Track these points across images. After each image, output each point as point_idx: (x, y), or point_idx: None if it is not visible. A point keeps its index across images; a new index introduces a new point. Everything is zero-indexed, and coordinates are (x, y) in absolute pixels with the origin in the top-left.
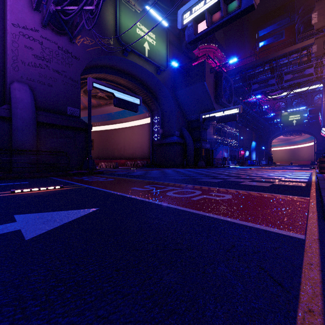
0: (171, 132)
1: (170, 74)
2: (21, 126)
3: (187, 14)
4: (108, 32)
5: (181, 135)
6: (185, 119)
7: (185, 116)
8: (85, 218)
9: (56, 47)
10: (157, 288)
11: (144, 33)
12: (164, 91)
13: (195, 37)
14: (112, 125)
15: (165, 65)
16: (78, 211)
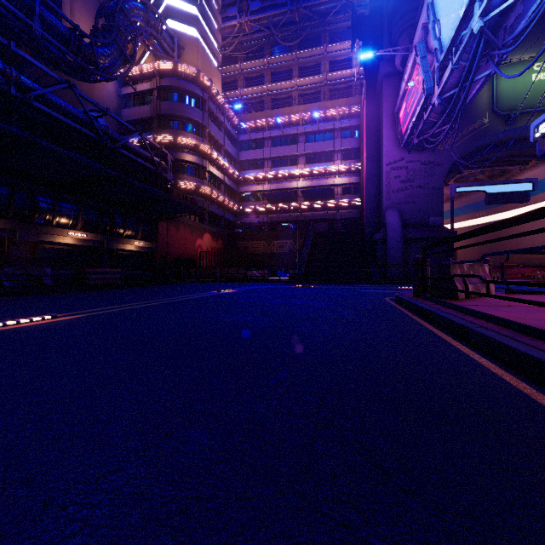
0: None
1: None
2: (392, 245)
3: (538, 129)
4: (481, 111)
5: None
6: None
7: None
8: None
9: (419, 165)
10: None
11: None
12: None
13: (543, 153)
14: (507, 212)
15: None
16: None
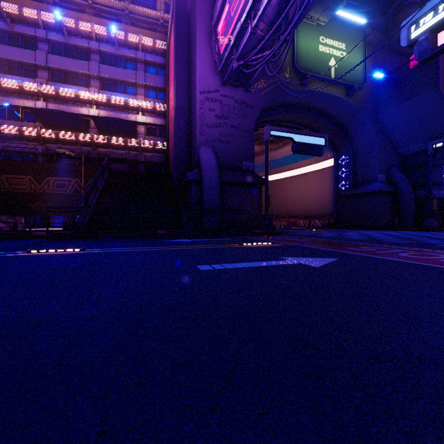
0: (370, 176)
1: (368, 91)
2: (209, 187)
3: (417, 25)
4: (284, 65)
5: (387, 180)
6: (395, 153)
7: (395, 148)
8: (337, 262)
9: (233, 102)
10: (443, 289)
11: (329, 48)
12: (359, 118)
13: (432, 53)
14: (278, 174)
15: (361, 81)
16: (324, 259)
